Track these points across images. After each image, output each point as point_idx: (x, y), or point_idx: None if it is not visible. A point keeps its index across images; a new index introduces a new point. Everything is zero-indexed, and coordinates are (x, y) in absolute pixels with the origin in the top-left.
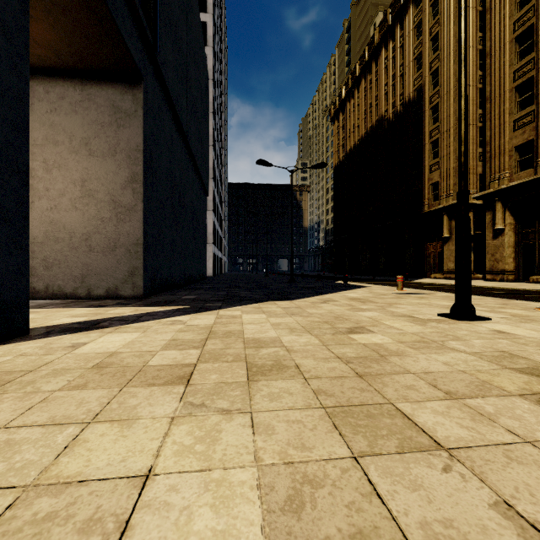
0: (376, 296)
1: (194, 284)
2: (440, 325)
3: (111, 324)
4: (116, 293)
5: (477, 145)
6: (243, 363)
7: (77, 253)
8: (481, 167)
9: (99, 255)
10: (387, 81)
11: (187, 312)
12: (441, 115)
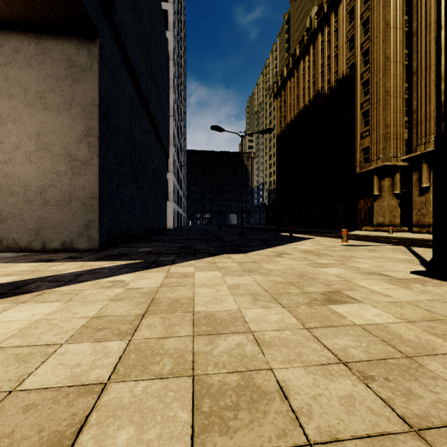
0: (327, 248)
1: (154, 236)
2: (429, 288)
3: (38, 287)
4: (71, 246)
5: (403, 114)
6: (187, 380)
7: (31, 206)
8: (407, 133)
9: (54, 208)
10: (323, 61)
11: (135, 269)
12: (372, 88)
